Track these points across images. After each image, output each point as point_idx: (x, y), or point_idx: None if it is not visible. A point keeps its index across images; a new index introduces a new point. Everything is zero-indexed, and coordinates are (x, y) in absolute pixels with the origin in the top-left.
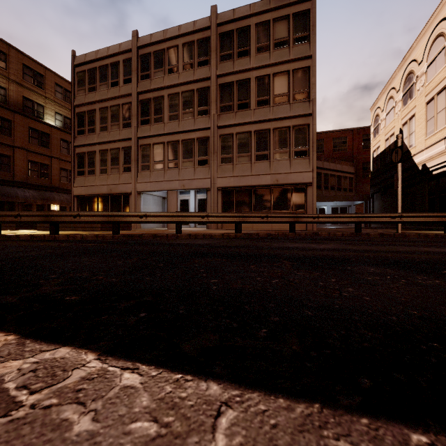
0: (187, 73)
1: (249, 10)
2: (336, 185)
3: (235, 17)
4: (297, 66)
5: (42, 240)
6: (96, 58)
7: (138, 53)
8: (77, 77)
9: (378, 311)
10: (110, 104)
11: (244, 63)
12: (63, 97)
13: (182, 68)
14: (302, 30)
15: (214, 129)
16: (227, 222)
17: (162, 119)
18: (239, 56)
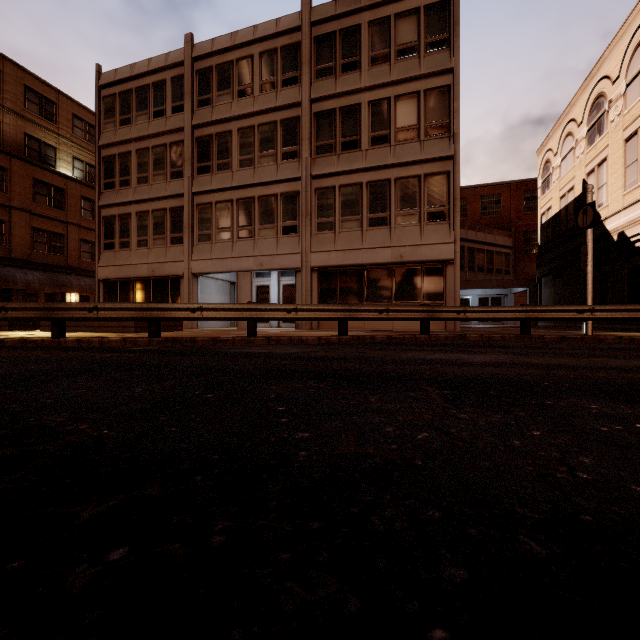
0: (266, 97)
1: (359, 1)
2: (485, 265)
3: (338, 12)
4: (431, 85)
5: (37, 348)
6: (131, 75)
7: (193, 67)
8: (103, 104)
9: None
10: (152, 144)
11: (352, 81)
12: (85, 135)
13: (259, 89)
14: (438, 30)
15: (306, 179)
16: (326, 319)
17: (229, 165)
18: (344, 71)
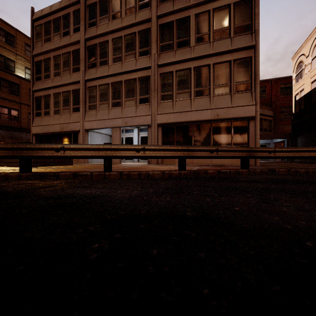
0: (129, 17)
1: None
2: None
3: None
4: None
5: None
6: (50, 11)
7: (85, 3)
8: (35, 31)
9: None
10: (62, 52)
11: (184, 1)
12: None
13: (125, 13)
14: None
15: (154, 67)
16: (169, 157)
17: (107, 62)
18: None
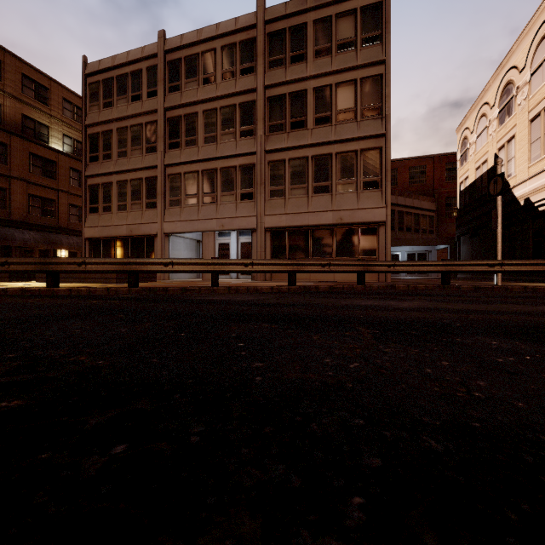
0: (226, 84)
1: (306, 3)
2: (413, 226)
3: (287, 13)
4: (366, 74)
5: (35, 296)
6: (113, 65)
7: (165, 58)
8: (88, 90)
9: None
10: (130, 124)
11: (300, 71)
12: (73, 115)
13: (221, 77)
14: (372, 28)
15: (261, 154)
16: (278, 272)
17: (196, 142)
18: (292, 62)
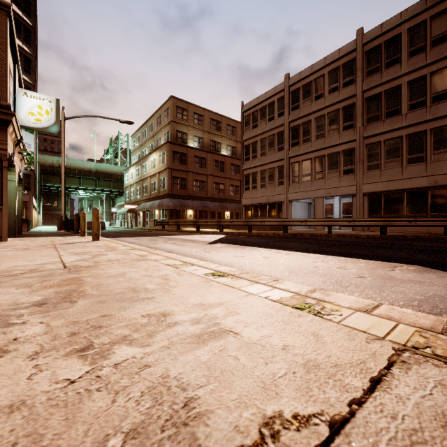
0: (332, 96)
1: (400, 18)
2: None
3: (382, 32)
4: None
5: (248, 235)
6: (258, 103)
7: (289, 90)
8: (244, 120)
9: (422, 259)
10: (267, 135)
11: (394, 72)
12: (231, 132)
13: (328, 93)
14: None
15: (359, 140)
16: (372, 226)
17: (310, 139)
18: (387, 67)
